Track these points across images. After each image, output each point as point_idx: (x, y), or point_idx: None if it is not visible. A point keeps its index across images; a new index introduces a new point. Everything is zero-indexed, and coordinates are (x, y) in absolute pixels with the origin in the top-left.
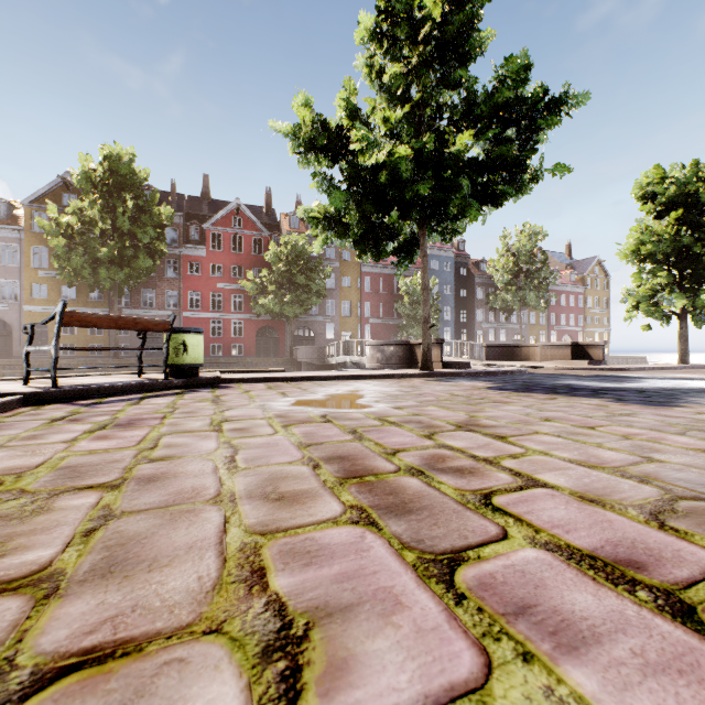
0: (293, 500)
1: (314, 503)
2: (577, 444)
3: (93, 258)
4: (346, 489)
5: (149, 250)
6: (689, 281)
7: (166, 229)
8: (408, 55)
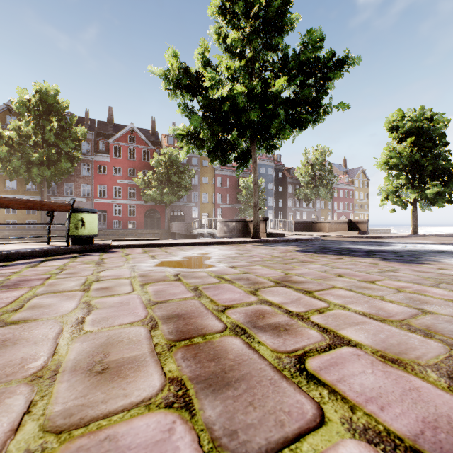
0: (116, 373)
1: (135, 377)
2: (366, 297)
3: (27, 160)
4: (172, 355)
5: (69, 156)
6: (418, 182)
7: (83, 143)
8: (243, 27)
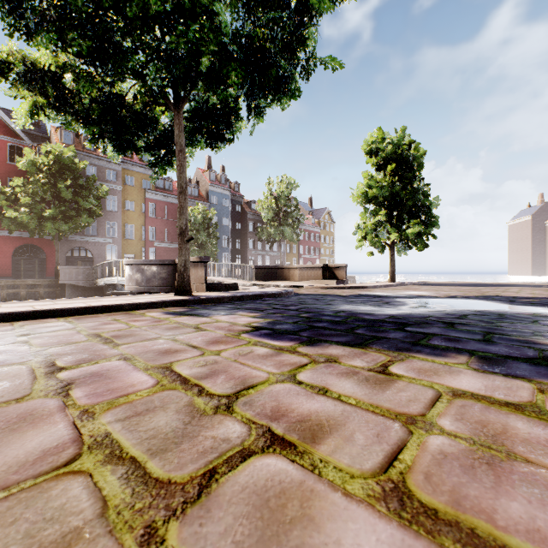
0: None
1: None
2: None
3: None
4: None
5: None
6: (396, 220)
7: None
8: None
